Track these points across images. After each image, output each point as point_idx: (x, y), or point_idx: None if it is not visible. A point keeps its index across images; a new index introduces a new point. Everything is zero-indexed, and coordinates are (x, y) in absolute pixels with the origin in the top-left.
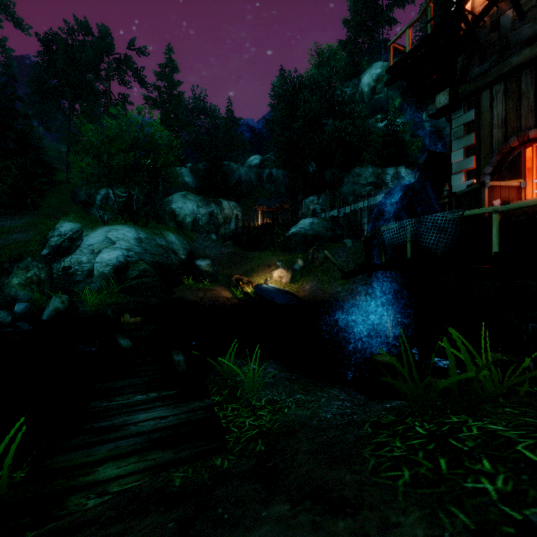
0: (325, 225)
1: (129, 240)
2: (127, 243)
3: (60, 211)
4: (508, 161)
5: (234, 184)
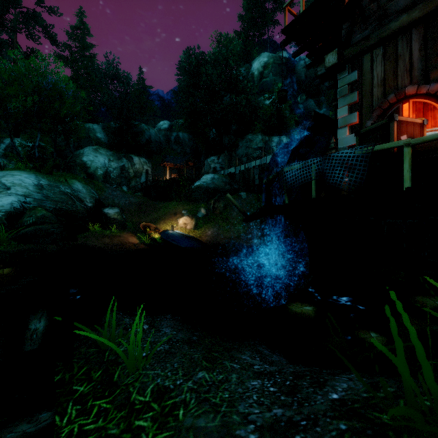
0: (224, 180)
1: (27, 186)
2: (24, 189)
3: None
4: (387, 116)
5: (145, 142)
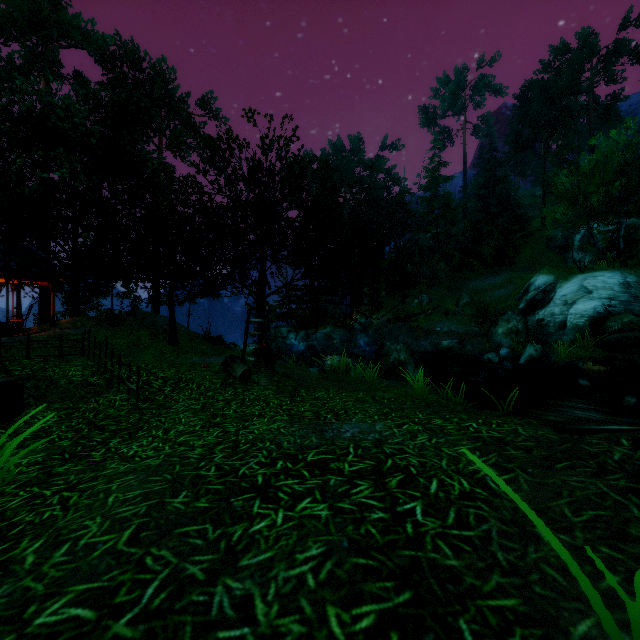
0: None
1: (610, 287)
2: (607, 292)
3: (534, 262)
4: None
5: None
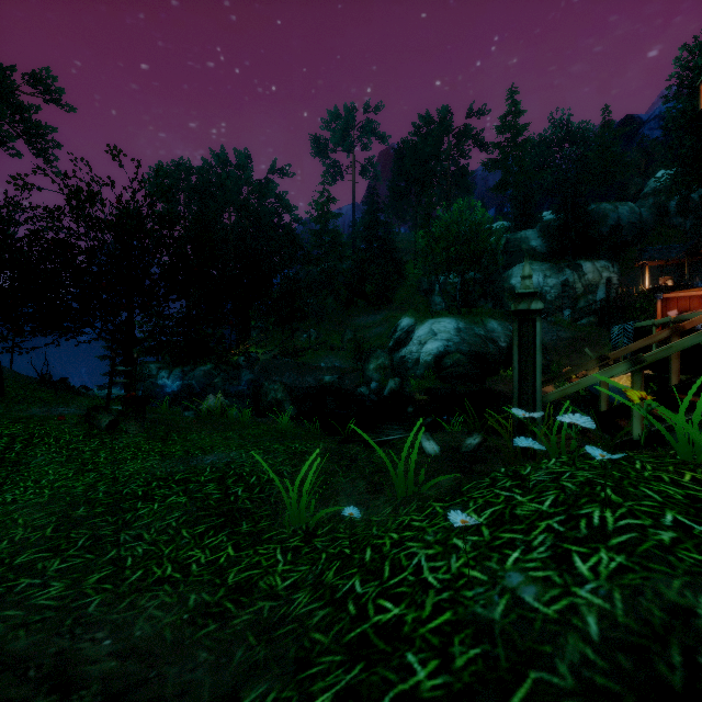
0: None
1: (449, 331)
2: (446, 335)
3: (407, 303)
4: None
5: (607, 233)
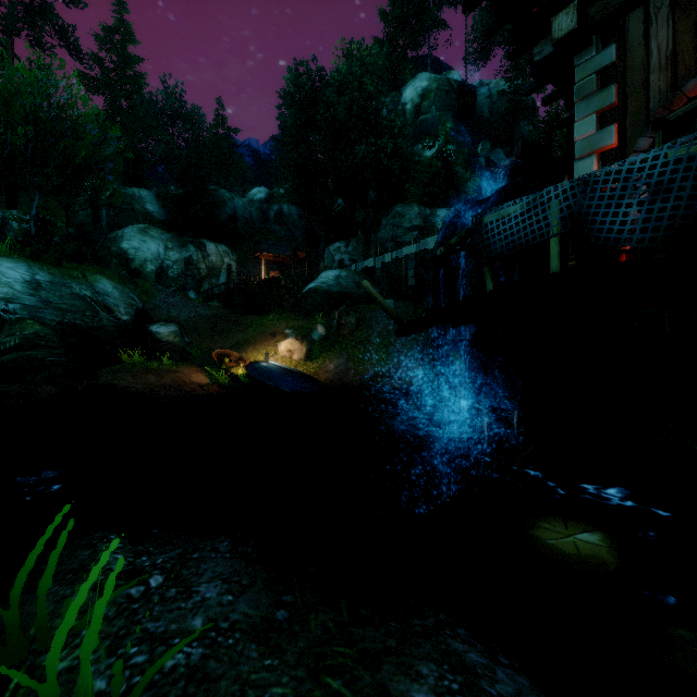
0: (357, 280)
1: (12, 283)
2: (5, 288)
3: None
4: None
5: (226, 220)
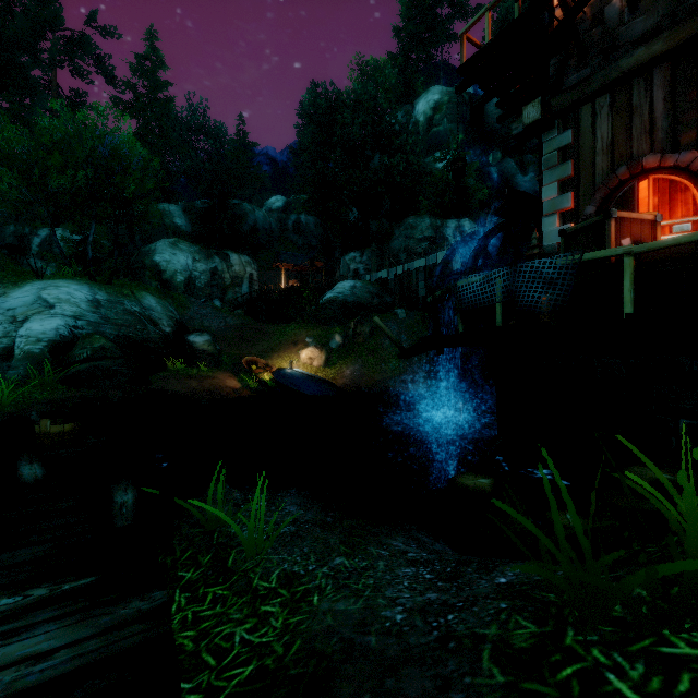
0: (371, 290)
1: (78, 303)
2: (74, 308)
3: None
4: (615, 199)
5: (247, 231)
